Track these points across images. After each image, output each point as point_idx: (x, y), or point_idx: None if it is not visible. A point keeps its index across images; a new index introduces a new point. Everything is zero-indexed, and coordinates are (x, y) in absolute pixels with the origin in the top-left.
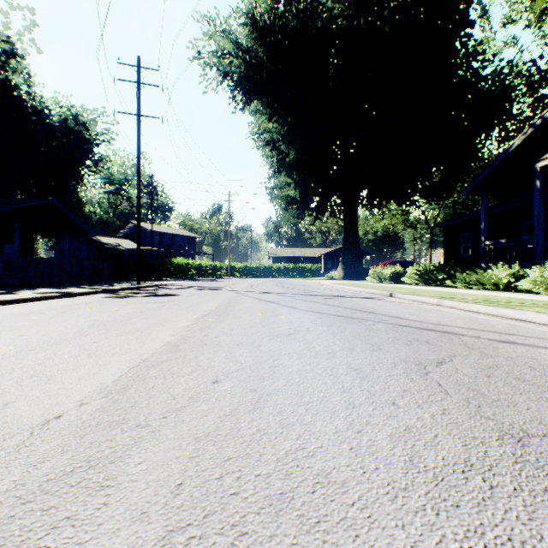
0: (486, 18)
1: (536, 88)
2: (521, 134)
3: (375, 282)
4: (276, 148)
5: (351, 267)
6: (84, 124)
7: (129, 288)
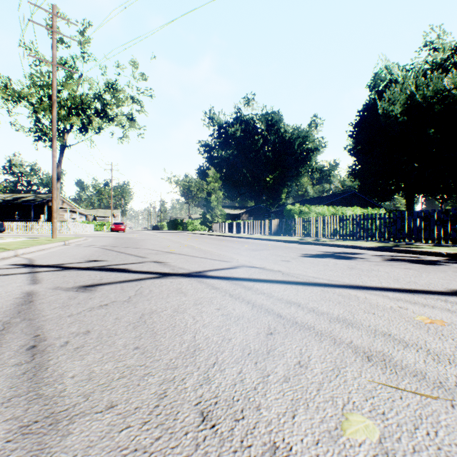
0: None
1: None
2: None
3: None
4: None
5: None
6: None
7: None
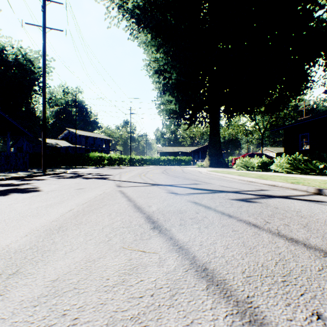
0: None
1: None
2: None
3: (243, 169)
4: (162, 75)
5: (215, 158)
6: (30, 60)
7: (15, 178)
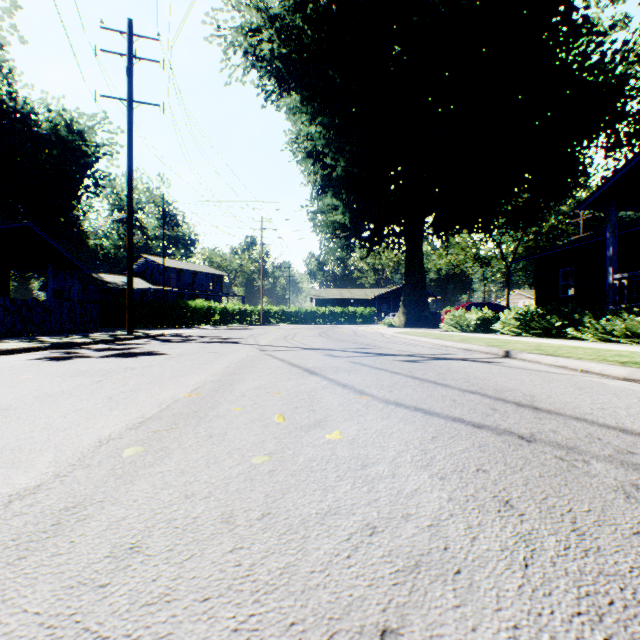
0: None
1: None
2: None
3: (454, 330)
4: (319, 161)
5: (415, 311)
6: (79, 132)
7: (104, 341)
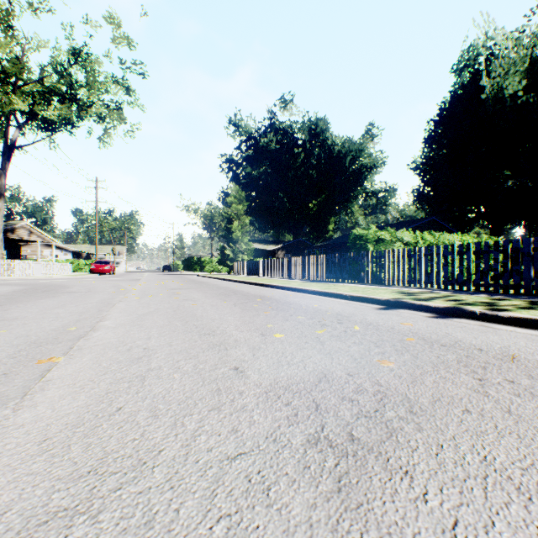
0: None
1: None
2: None
3: None
4: None
5: None
6: None
7: None
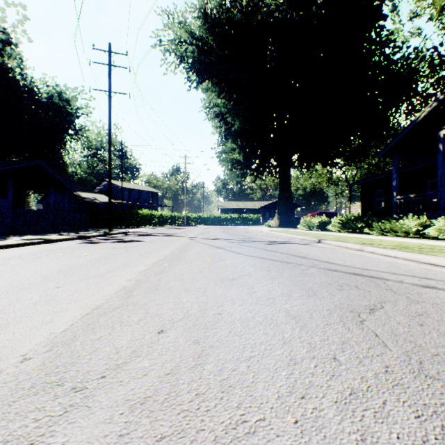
0: (396, 13)
1: (437, 70)
2: (427, 106)
3: (305, 229)
4: (223, 120)
5: (285, 217)
6: (66, 100)
7: (101, 235)
